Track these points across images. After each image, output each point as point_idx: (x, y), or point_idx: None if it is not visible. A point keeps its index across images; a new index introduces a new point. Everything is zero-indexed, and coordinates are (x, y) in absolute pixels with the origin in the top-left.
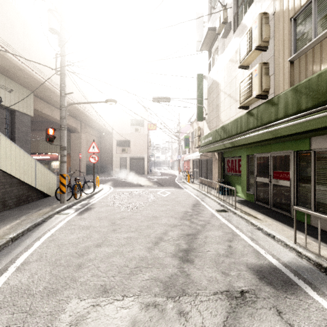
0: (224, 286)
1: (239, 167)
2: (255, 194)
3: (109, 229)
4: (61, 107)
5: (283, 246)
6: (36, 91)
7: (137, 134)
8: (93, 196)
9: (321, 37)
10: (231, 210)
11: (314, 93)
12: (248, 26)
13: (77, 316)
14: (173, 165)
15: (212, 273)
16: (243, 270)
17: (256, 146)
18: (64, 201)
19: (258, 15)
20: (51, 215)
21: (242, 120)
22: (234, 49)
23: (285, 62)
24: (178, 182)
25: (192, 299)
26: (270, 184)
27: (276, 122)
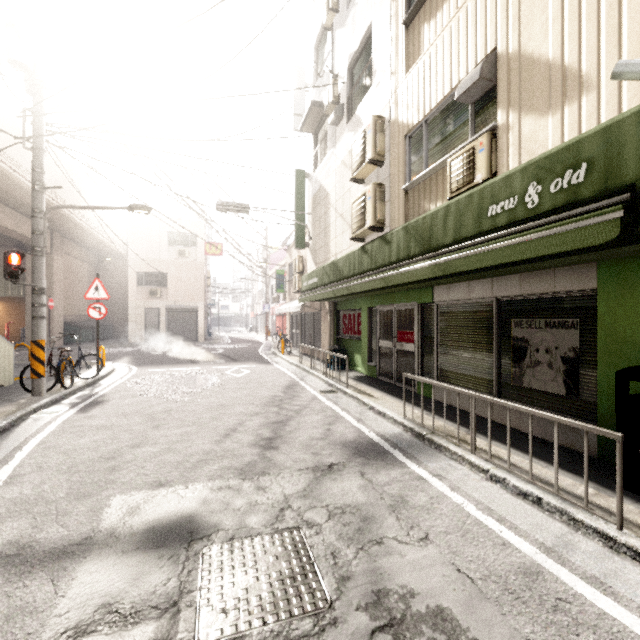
0: (312, 464)
1: (359, 326)
2: (378, 366)
3: (148, 426)
4: (34, 212)
5: (392, 423)
6: None
7: (182, 262)
8: (98, 383)
9: (428, 172)
10: (341, 389)
11: (420, 238)
12: (364, 123)
13: (131, 507)
14: (257, 324)
15: (301, 455)
16: (338, 448)
17: (379, 295)
18: (42, 391)
19: (372, 117)
20: (25, 416)
21: (355, 257)
22: (348, 148)
23: (400, 189)
24: (263, 353)
25: (273, 477)
26: (394, 349)
27: (389, 267)
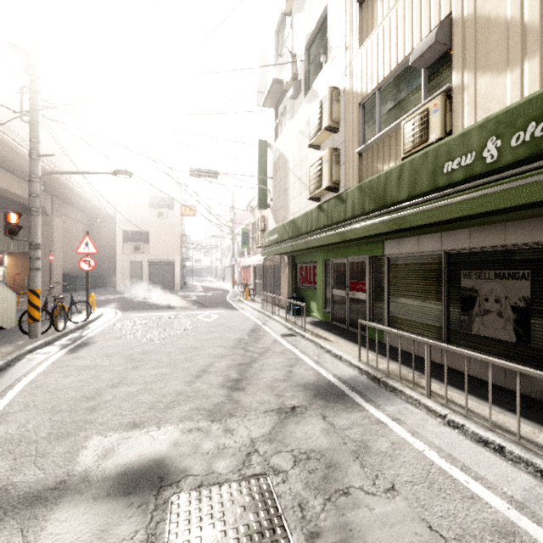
0: (276, 405)
1: (315, 276)
2: (332, 312)
3: (127, 367)
4: (30, 177)
5: (348, 366)
6: None
7: (161, 222)
8: (87, 326)
9: (382, 136)
10: (299, 333)
11: (375, 196)
12: (320, 95)
13: (105, 449)
14: (225, 275)
15: (265, 397)
16: (299, 390)
17: (333, 249)
18: (37, 334)
19: (328, 88)
20: (20, 356)
21: (312, 215)
22: (305, 118)
23: (355, 152)
24: (230, 300)
25: (240, 419)
26: (347, 297)
27: (344, 223)
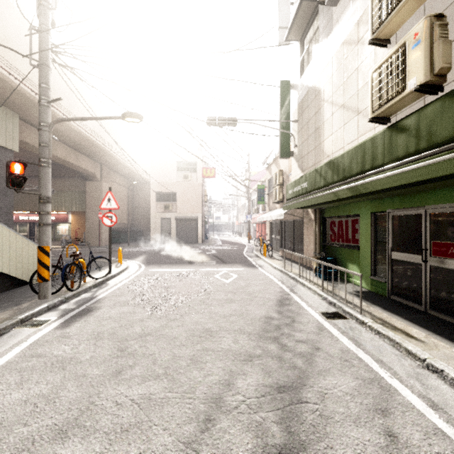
0: None
1: (355, 233)
2: (390, 283)
3: (108, 369)
4: (39, 125)
5: None
6: (22, 111)
7: (186, 184)
8: (106, 282)
9: None
10: (352, 314)
11: None
12: None
13: None
14: (240, 230)
15: None
16: None
17: (392, 197)
18: (46, 294)
19: None
20: (5, 329)
21: (376, 143)
22: (354, 19)
23: None
24: (247, 255)
25: None
26: (425, 265)
27: None
